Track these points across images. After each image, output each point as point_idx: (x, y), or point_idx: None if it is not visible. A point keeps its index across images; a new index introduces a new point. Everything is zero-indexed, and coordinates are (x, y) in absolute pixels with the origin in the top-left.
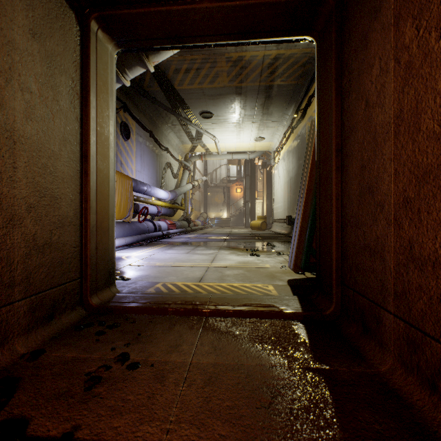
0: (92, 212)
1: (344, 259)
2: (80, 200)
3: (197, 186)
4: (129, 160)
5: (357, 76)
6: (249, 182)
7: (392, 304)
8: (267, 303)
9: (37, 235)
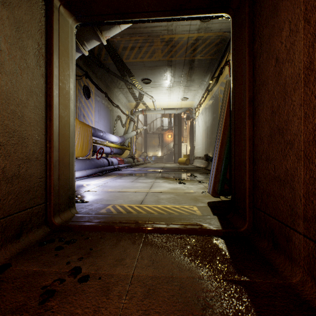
0: (55, 150)
1: (255, 187)
2: (45, 140)
3: (139, 133)
4: (90, 114)
5: (268, 40)
6: (177, 130)
7: (302, 226)
8: (193, 222)
9: (6, 168)
